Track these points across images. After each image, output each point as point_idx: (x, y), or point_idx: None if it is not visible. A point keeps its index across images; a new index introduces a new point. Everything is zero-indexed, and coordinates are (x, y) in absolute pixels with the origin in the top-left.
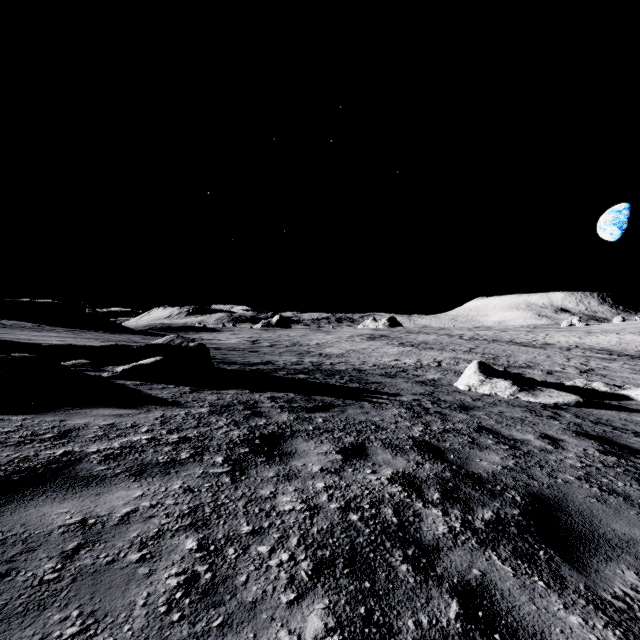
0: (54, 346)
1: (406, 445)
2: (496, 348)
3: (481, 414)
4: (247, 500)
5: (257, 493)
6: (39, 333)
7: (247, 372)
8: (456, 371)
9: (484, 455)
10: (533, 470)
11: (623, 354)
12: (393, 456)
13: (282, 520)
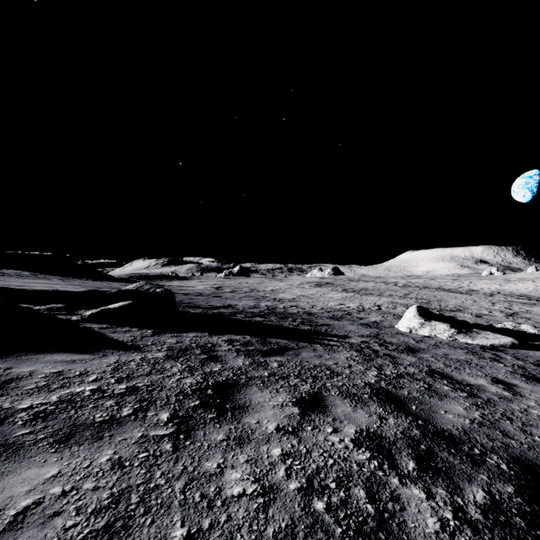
0: (36, 291)
1: (364, 394)
2: (427, 294)
3: (428, 356)
4: (187, 479)
5: (201, 467)
6: (32, 280)
7: (209, 315)
8: (395, 314)
9: (446, 405)
10: (503, 424)
11: None
12: (353, 408)
13: (228, 514)
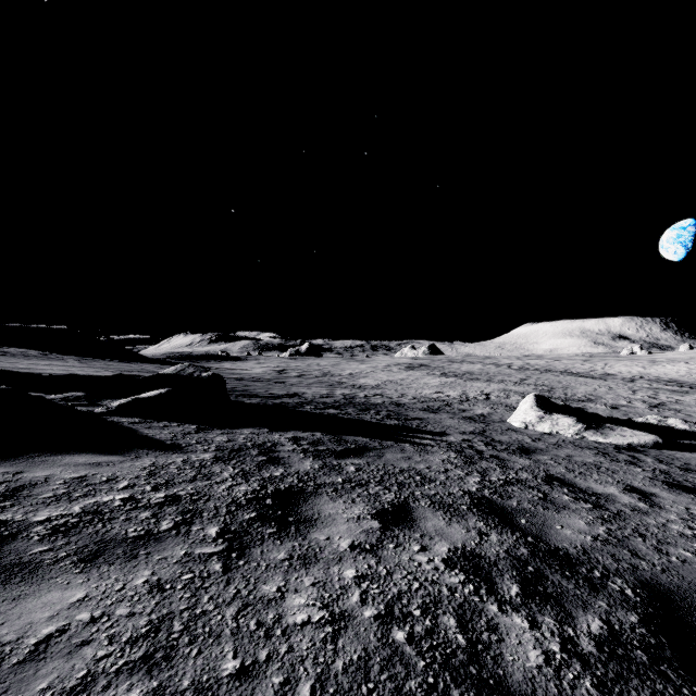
0: (48, 376)
1: (462, 504)
2: (550, 379)
3: (546, 459)
4: (241, 605)
5: (257, 591)
6: (42, 362)
7: (269, 406)
8: (507, 405)
9: (564, 519)
10: (634, 542)
11: (695, 386)
12: (447, 522)
13: (289, 645)
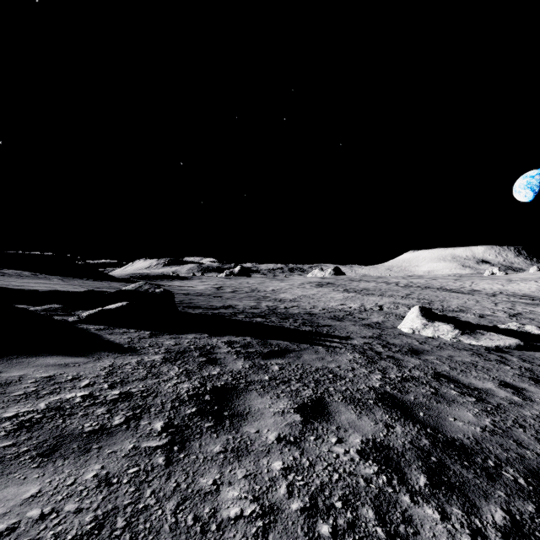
0: (34, 292)
1: (369, 399)
2: (429, 294)
3: (432, 359)
4: (180, 499)
5: (195, 484)
6: (32, 280)
7: (209, 316)
8: (397, 314)
9: (455, 411)
10: (516, 432)
11: None
12: (358, 415)
13: None
